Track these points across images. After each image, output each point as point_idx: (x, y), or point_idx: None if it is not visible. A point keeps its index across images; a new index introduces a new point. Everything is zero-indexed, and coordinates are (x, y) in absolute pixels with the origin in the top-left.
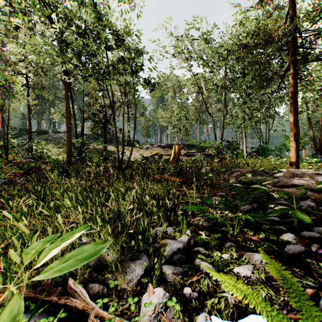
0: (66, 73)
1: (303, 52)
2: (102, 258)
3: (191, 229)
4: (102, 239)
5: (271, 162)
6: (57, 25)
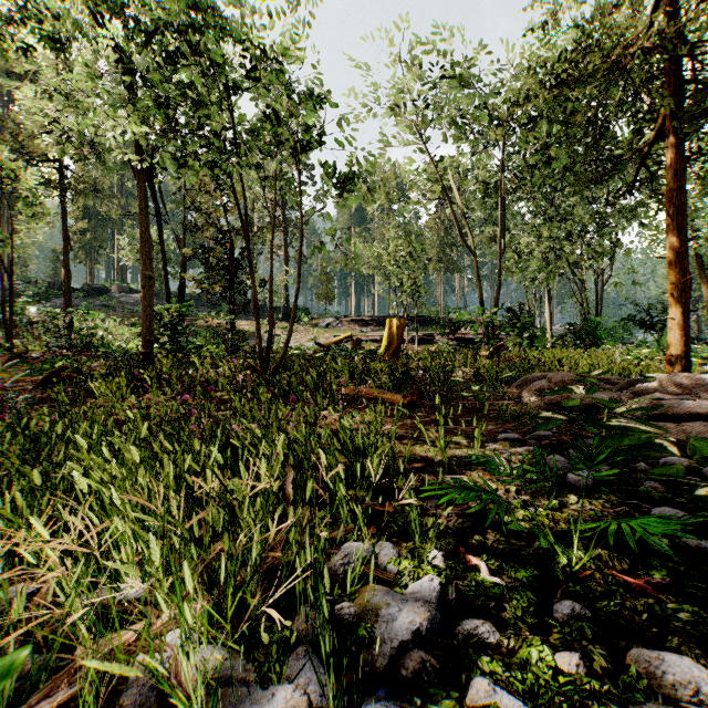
0: (141, 153)
1: (705, 88)
2: (168, 673)
3: (446, 548)
4: (179, 595)
5: (615, 357)
6: (110, 29)
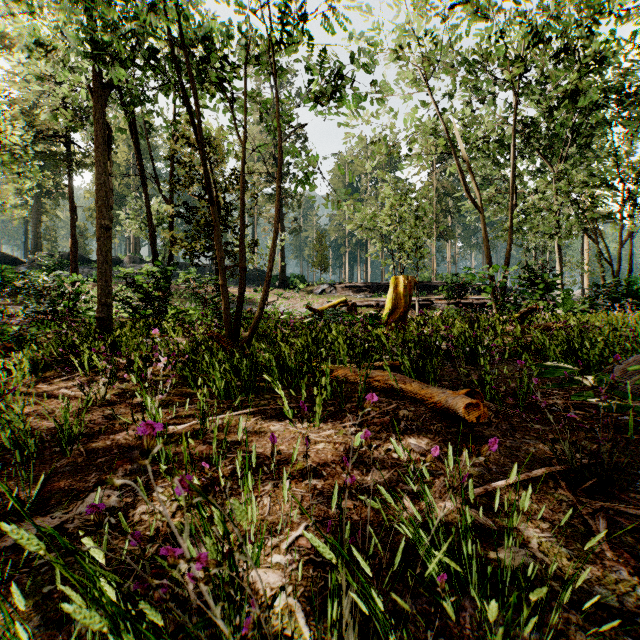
0: (97, 79)
1: None
2: None
3: None
4: None
5: None
6: None
